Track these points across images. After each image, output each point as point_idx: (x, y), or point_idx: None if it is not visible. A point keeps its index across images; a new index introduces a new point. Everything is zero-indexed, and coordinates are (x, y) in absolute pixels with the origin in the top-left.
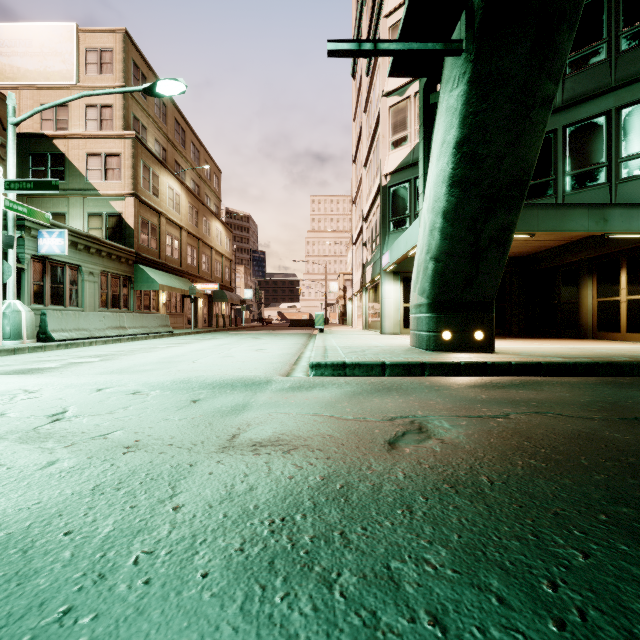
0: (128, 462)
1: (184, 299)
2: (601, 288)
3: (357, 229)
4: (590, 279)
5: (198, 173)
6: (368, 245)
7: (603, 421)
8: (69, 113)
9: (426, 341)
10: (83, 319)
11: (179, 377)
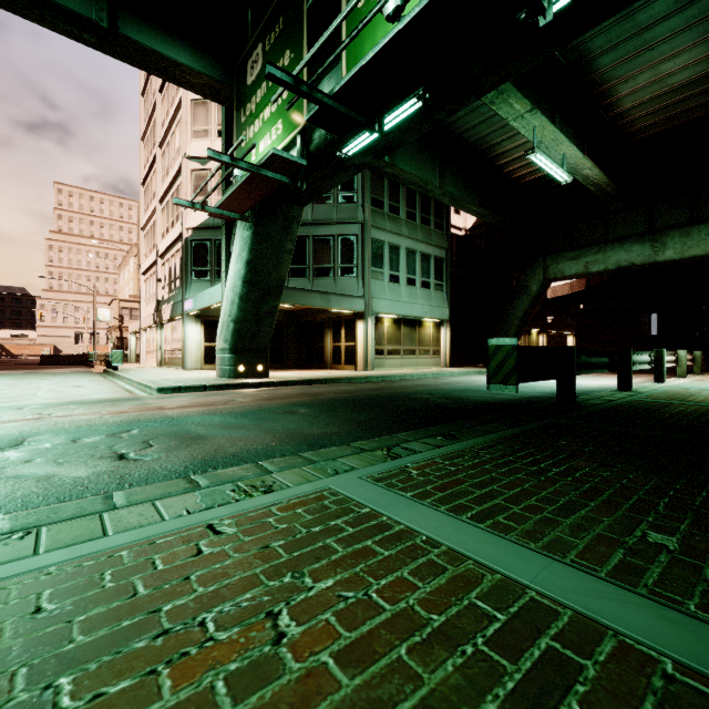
0: (133, 414)
1: None
2: (334, 337)
3: (147, 259)
4: (329, 331)
5: None
6: (165, 282)
7: (294, 395)
8: None
9: (229, 372)
10: None
11: (62, 401)
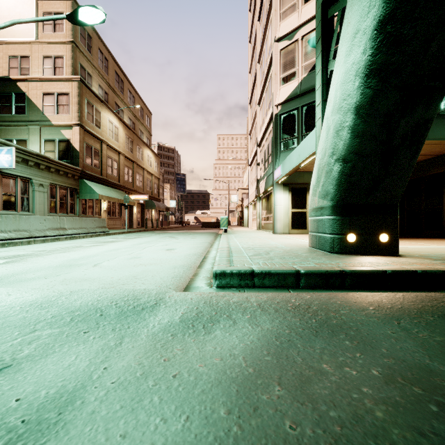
0: None
1: (121, 207)
2: None
3: (252, 154)
4: None
5: (133, 113)
6: (261, 164)
7: None
8: (30, 62)
9: (330, 243)
10: (24, 221)
11: (49, 293)
